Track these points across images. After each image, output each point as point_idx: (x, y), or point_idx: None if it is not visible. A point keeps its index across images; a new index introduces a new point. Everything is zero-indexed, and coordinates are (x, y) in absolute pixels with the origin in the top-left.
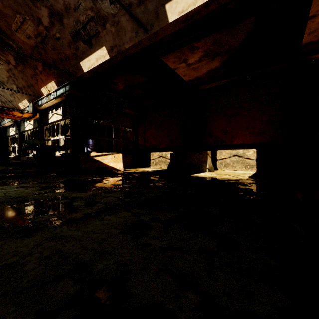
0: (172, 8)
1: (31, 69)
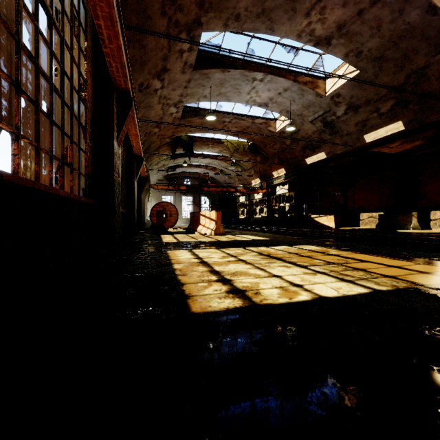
0: (367, 137)
1: (269, 162)
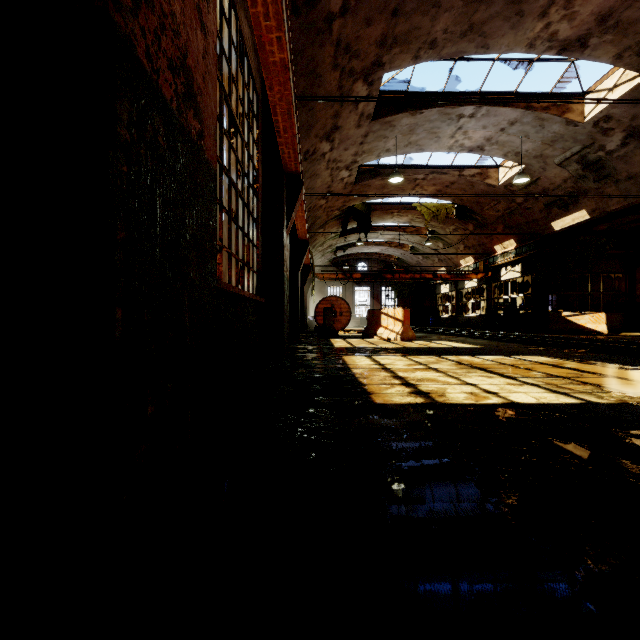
0: None
1: (488, 232)
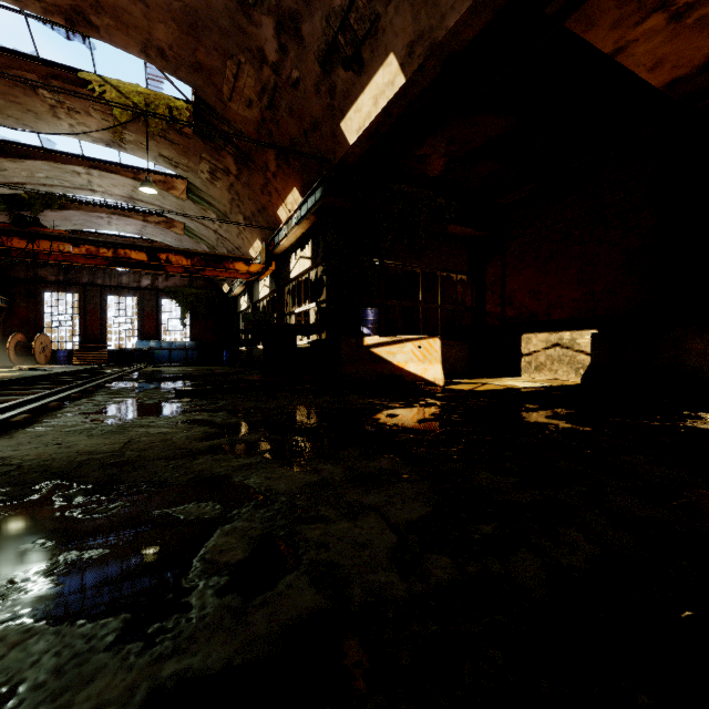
0: None
1: (259, 174)
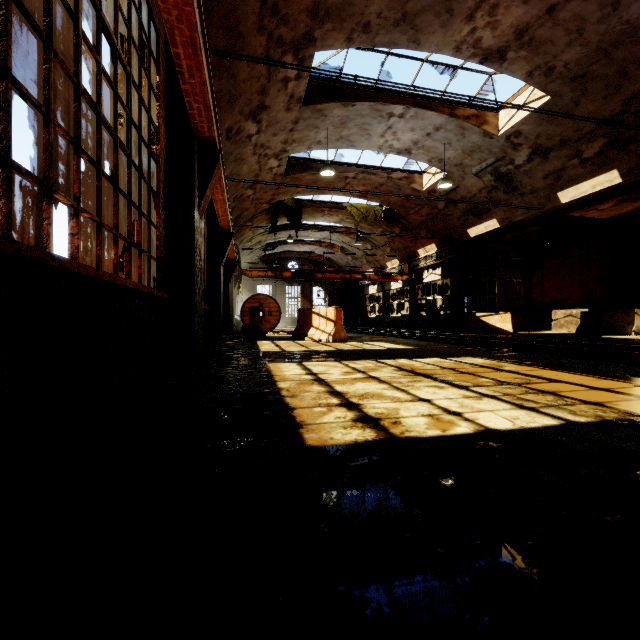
0: (563, 195)
1: (412, 235)
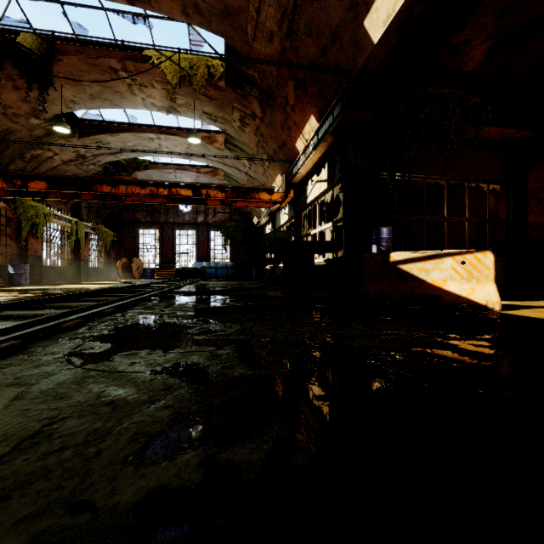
0: None
1: (280, 111)
